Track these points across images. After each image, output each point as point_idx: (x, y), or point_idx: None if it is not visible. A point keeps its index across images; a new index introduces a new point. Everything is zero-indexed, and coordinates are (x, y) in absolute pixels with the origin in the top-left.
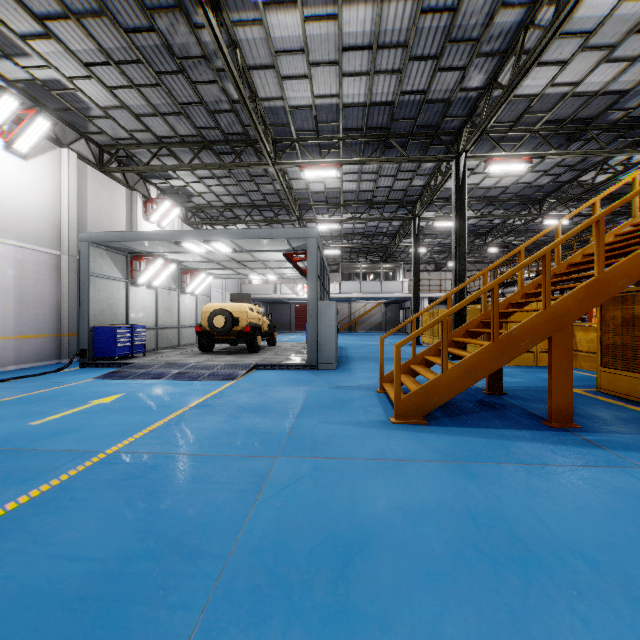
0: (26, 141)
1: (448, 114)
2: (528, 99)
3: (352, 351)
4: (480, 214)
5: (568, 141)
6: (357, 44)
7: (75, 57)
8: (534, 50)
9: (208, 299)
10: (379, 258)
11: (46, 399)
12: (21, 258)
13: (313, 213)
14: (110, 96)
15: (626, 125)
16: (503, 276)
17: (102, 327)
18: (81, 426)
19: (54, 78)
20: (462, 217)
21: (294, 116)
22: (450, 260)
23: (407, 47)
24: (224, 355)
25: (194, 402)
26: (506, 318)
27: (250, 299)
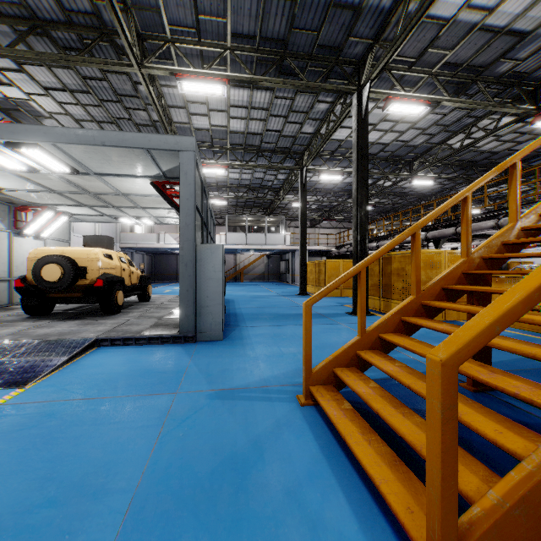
0: None
1: (354, 32)
2: (438, 26)
3: (241, 305)
4: None
5: (455, 94)
6: None
7: None
8: None
9: (66, 245)
10: (262, 213)
11: None
12: None
13: None
14: None
15: (508, 81)
16: None
17: None
18: None
19: None
20: (364, 156)
21: None
22: (325, 217)
23: None
24: (60, 321)
25: None
26: (497, 267)
27: (112, 244)
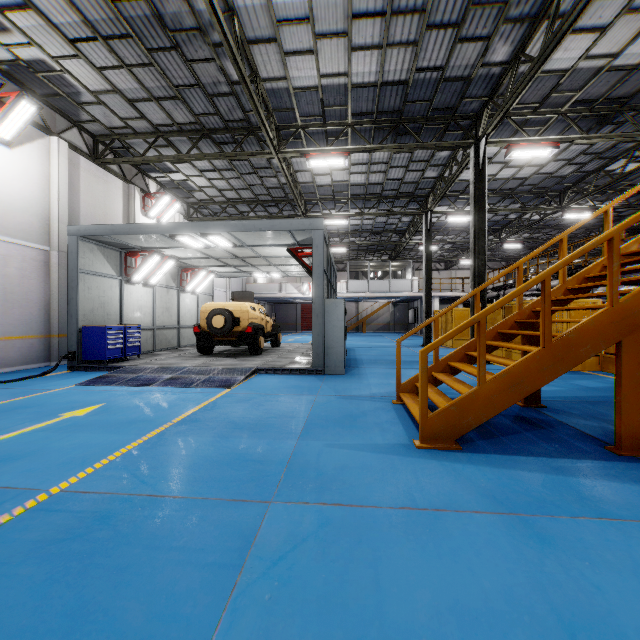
0: (9, 127)
1: (467, 94)
2: (557, 75)
3: (361, 353)
4: (496, 208)
5: (598, 124)
6: (368, 11)
7: (59, 32)
8: (574, 8)
9: (210, 298)
10: (387, 256)
11: (13, 411)
12: (5, 253)
13: (319, 208)
14: (100, 78)
15: None
16: (557, 265)
17: (92, 328)
18: (36, 449)
19: (39, 58)
20: (482, 208)
21: (299, 99)
22: (461, 258)
23: (425, 13)
24: (224, 358)
25: (180, 416)
26: None
27: (252, 298)
